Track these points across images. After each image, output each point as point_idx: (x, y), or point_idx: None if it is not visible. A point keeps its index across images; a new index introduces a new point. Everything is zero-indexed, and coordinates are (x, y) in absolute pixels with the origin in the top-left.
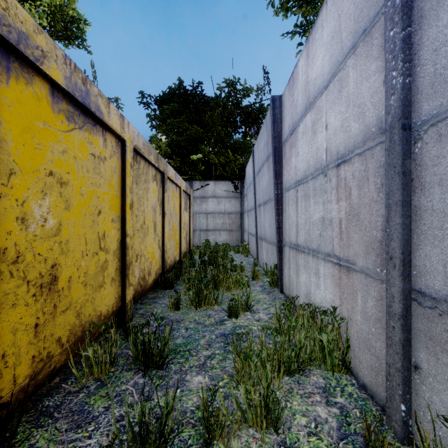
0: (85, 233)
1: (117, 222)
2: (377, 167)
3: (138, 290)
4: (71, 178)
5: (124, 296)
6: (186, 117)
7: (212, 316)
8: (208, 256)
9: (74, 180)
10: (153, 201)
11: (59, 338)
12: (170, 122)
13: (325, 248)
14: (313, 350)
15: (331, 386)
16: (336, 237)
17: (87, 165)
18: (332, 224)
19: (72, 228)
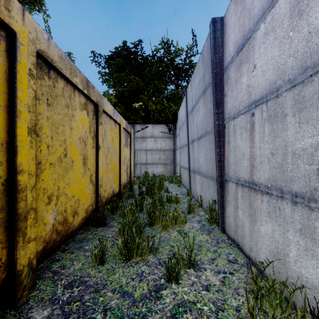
0: None
1: None
2: None
3: (52, 240)
4: None
5: (13, 262)
6: (129, 71)
7: (145, 278)
8: (146, 187)
9: None
10: (82, 131)
11: None
12: (116, 76)
13: None
14: None
15: None
16: None
17: None
18: None
19: None
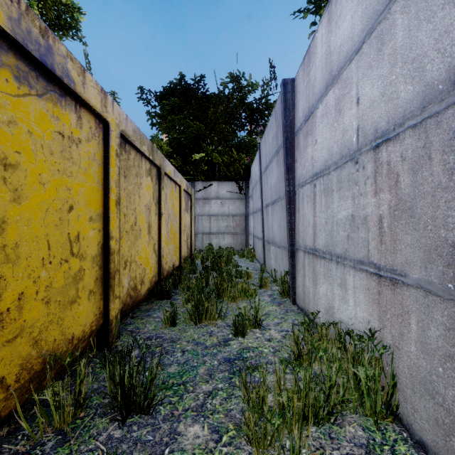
0: (48, 234)
1: (97, 222)
2: (449, 139)
3: (127, 303)
4: (22, 159)
5: (108, 312)
6: (188, 113)
7: (214, 334)
8: (211, 261)
9: (29, 163)
10: (147, 199)
11: (1, 379)
12: (171, 119)
13: (355, 253)
14: (347, 388)
15: (376, 443)
16: (373, 240)
17: (50, 146)
18: (367, 223)
19: (25, 227)
